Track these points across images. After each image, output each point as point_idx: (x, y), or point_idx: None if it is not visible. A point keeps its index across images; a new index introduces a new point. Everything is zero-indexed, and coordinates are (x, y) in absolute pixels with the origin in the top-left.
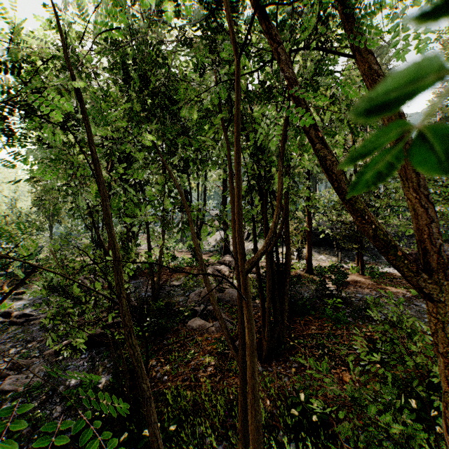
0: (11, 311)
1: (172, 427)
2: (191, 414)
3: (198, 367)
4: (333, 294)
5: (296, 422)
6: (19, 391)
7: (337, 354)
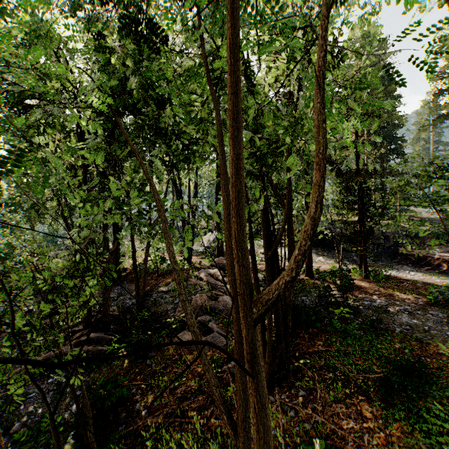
0: None
1: None
2: None
3: (185, 396)
4: (339, 302)
5: None
6: None
7: (352, 379)
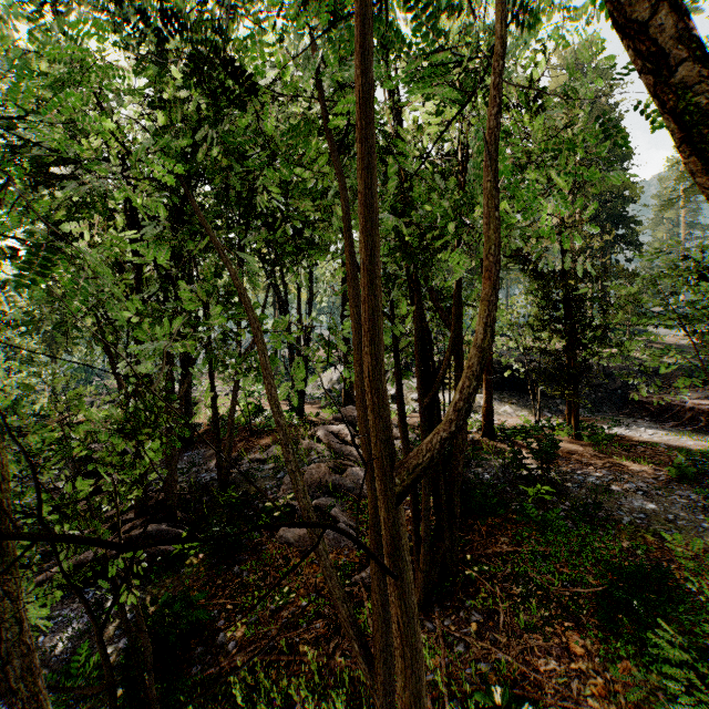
0: None
1: None
2: None
3: (295, 622)
4: (535, 476)
5: None
6: None
7: (554, 595)
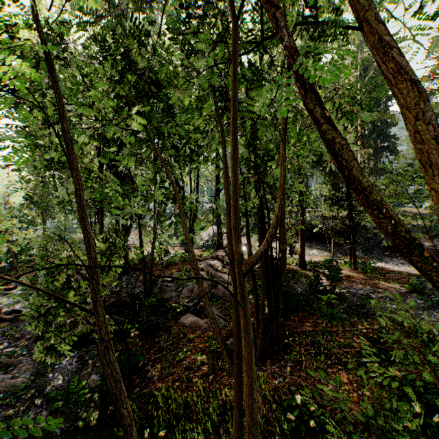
0: (1, 307)
1: (162, 433)
2: (182, 419)
3: (190, 367)
4: (327, 289)
5: (293, 427)
6: (4, 393)
7: (333, 352)
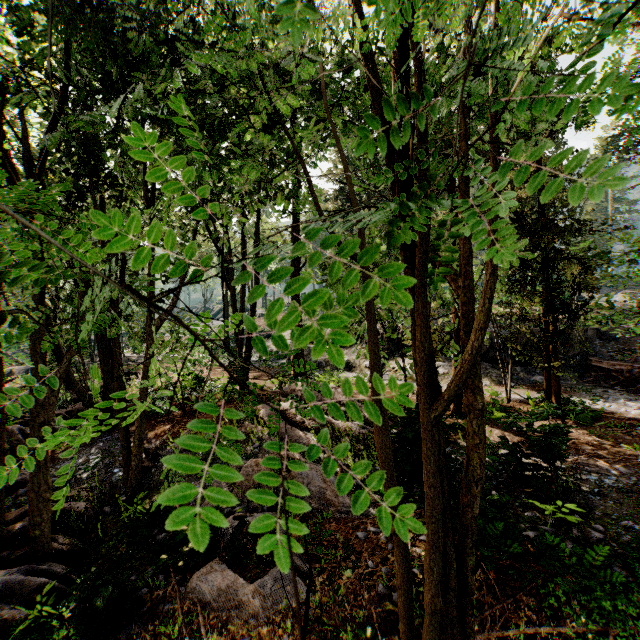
0: None
1: None
2: None
3: None
4: (541, 480)
5: None
6: None
7: None
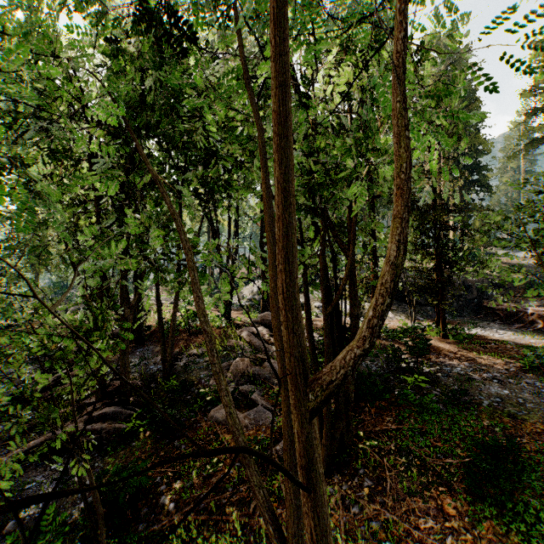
0: None
1: None
2: None
3: (222, 487)
4: (412, 368)
5: None
6: None
7: (430, 464)
